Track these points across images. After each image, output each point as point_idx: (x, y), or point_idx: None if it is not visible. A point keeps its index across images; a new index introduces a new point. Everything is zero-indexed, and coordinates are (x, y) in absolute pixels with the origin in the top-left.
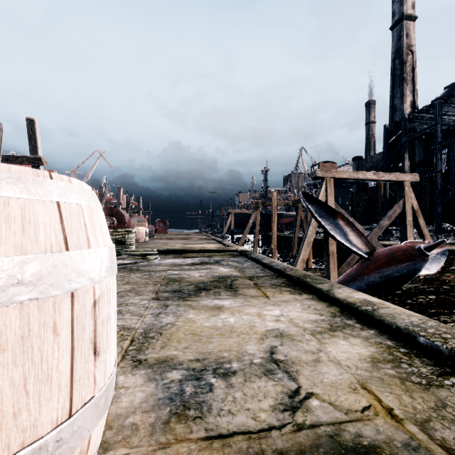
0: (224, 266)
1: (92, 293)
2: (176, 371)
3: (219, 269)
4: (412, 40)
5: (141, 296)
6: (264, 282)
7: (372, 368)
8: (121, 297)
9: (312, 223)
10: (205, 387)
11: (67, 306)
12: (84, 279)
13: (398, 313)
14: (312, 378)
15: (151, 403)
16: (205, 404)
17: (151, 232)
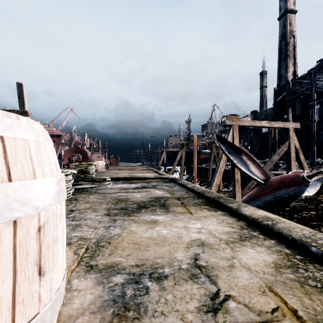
0: (159, 189)
1: (37, 220)
2: (120, 275)
3: (155, 192)
4: (294, 27)
5: (97, 212)
6: (189, 202)
7: (276, 273)
8: (82, 213)
9: (223, 158)
10: (143, 290)
11: (9, 233)
12: (28, 208)
13: (292, 227)
14: (228, 282)
15: (98, 305)
16: (142, 305)
17: (107, 164)
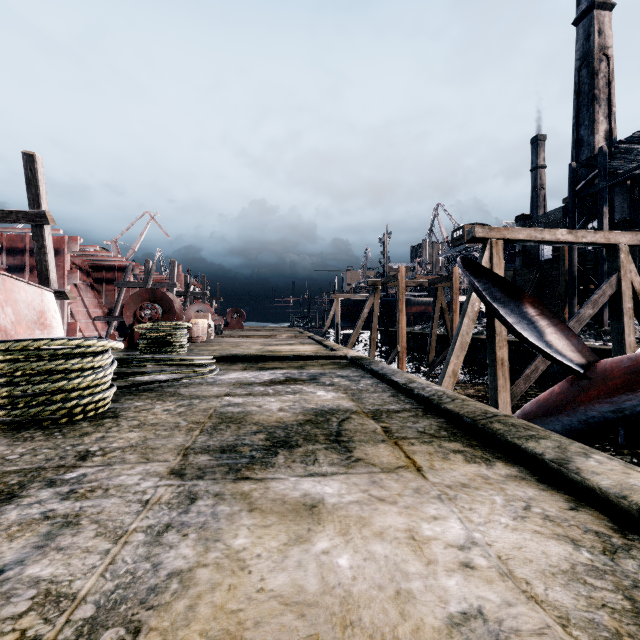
0: (325, 386)
1: None
2: None
3: (316, 394)
4: (608, 39)
5: (150, 463)
6: (404, 426)
7: None
8: (107, 466)
9: (468, 313)
10: None
11: None
12: None
13: None
14: None
15: None
16: None
17: (219, 326)
